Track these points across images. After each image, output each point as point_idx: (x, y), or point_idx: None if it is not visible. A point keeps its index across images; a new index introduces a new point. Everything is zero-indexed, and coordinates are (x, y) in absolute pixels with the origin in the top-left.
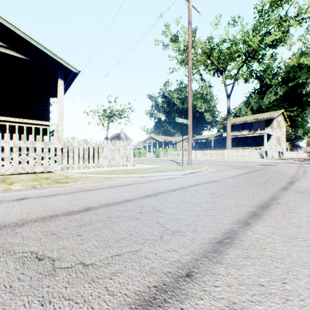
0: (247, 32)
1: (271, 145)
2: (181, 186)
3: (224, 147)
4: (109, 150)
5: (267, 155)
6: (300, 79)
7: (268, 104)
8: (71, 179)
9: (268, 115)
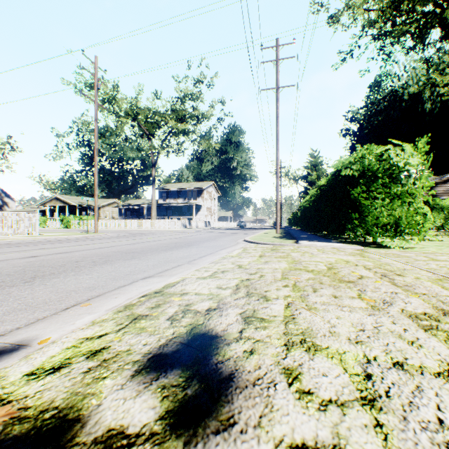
0: (171, 107)
1: (202, 215)
2: (76, 239)
3: (161, 216)
4: (14, 221)
5: (192, 225)
6: (229, 154)
7: (206, 173)
8: (2, 239)
9: (200, 185)
